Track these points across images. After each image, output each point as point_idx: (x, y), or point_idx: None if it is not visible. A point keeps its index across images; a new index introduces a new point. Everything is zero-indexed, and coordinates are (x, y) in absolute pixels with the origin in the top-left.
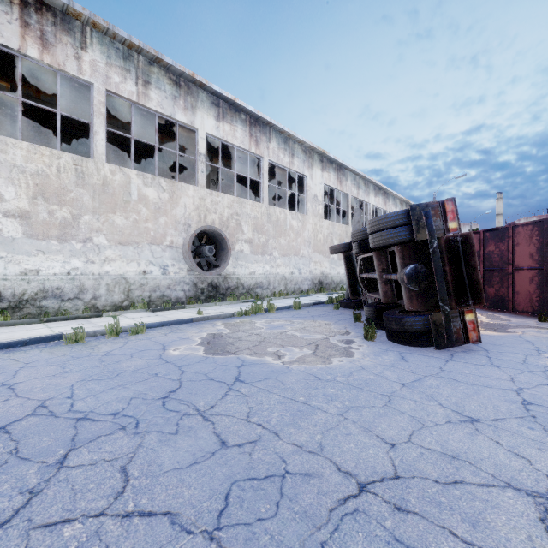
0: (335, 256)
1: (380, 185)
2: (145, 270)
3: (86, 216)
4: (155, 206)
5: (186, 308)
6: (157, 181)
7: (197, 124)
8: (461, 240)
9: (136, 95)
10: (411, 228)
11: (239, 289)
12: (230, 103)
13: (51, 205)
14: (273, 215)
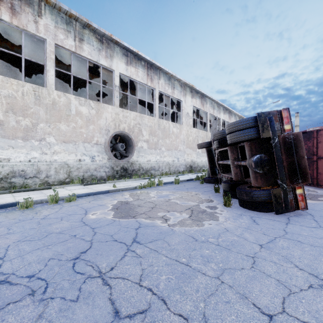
0: (199, 150)
1: (227, 107)
2: (80, 158)
3: (41, 124)
4: (86, 118)
5: (106, 183)
6: (88, 102)
7: (113, 67)
8: (293, 137)
9: (74, 47)
10: (258, 129)
11: (140, 171)
12: (135, 54)
13: (18, 117)
14: (161, 125)
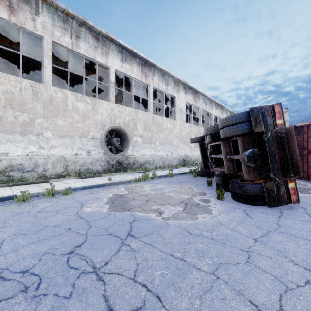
0: (192, 145)
1: (219, 103)
2: (76, 153)
3: (39, 119)
4: (83, 114)
5: (102, 176)
6: (84, 98)
7: (109, 64)
8: (285, 132)
9: (71, 45)
10: (250, 123)
11: (135, 165)
12: (130, 51)
13: (16, 112)
14: (156, 120)
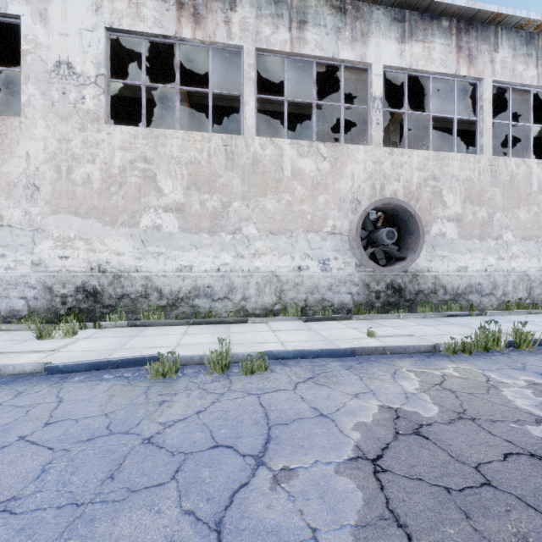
0: None
1: None
2: (299, 265)
3: (236, 203)
4: (312, 182)
5: (352, 319)
6: (314, 148)
7: (369, 57)
8: None
9: (289, 43)
10: None
11: (437, 294)
12: (422, 8)
13: (203, 195)
14: (502, 171)
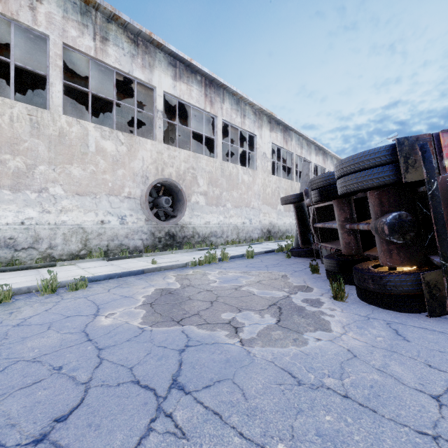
0: (281, 208)
1: (320, 145)
2: (102, 220)
3: (42, 166)
4: (113, 159)
5: (143, 257)
6: (115, 134)
7: (154, 82)
8: None
9: (94, 50)
10: (396, 167)
11: (195, 238)
12: (186, 64)
13: (3, 155)
14: (226, 170)
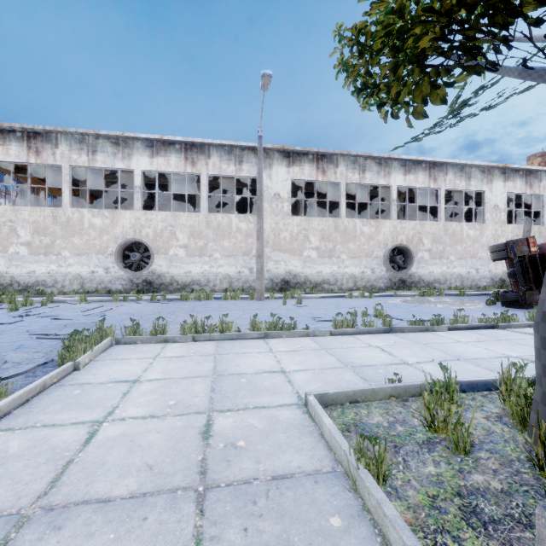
0: None
1: None
2: (363, 271)
3: (338, 246)
4: (368, 236)
5: (385, 293)
6: (369, 222)
7: (391, 182)
8: (538, 256)
9: (359, 179)
10: (507, 251)
11: (420, 283)
12: (414, 161)
13: (326, 243)
14: (449, 229)
